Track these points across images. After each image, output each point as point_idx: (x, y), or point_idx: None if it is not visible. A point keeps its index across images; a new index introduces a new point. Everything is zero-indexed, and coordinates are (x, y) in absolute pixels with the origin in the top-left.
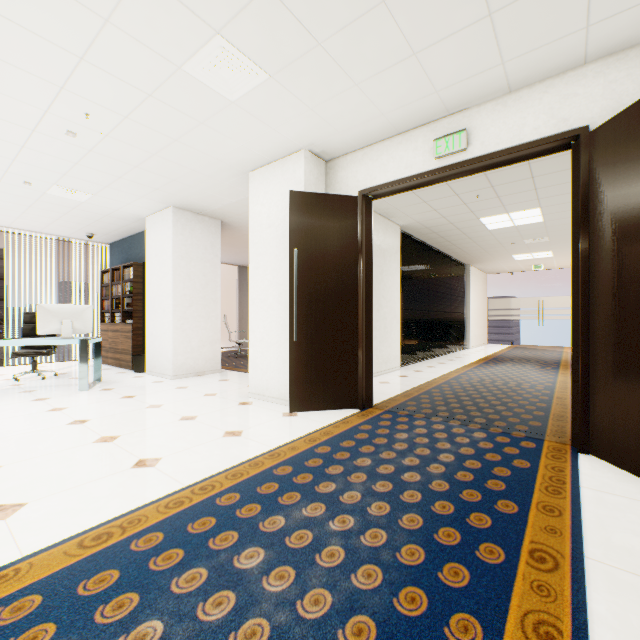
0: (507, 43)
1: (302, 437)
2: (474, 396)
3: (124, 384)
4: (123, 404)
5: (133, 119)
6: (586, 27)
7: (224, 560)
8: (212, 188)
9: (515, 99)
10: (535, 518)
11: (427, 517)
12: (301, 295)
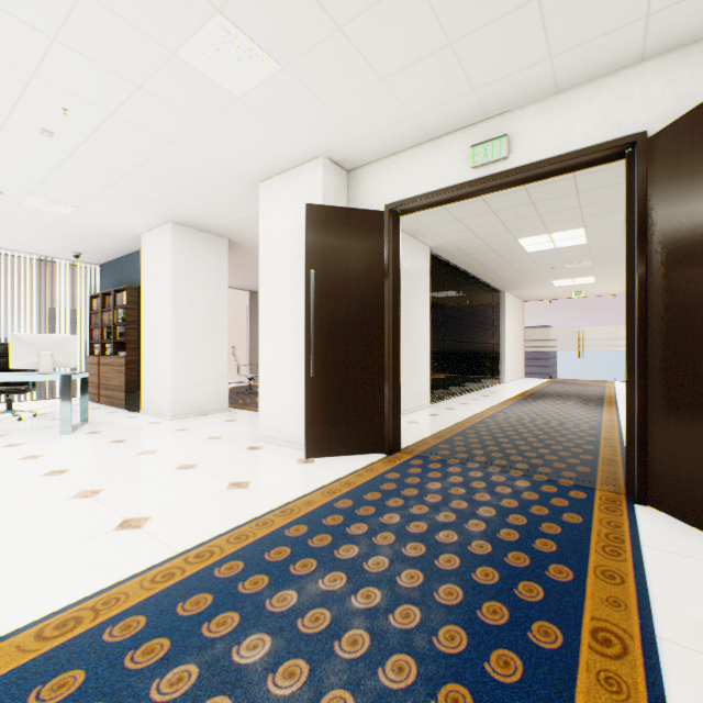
0: (556, 33)
1: (319, 489)
2: (513, 437)
3: (114, 426)
4: (111, 450)
5: (121, 116)
6: (646, 16)
7: (220, 653)
8: (217, 201)
9: (563, 101)
10: (594, 587)
11: (468, 588)
12: (319, 324)
